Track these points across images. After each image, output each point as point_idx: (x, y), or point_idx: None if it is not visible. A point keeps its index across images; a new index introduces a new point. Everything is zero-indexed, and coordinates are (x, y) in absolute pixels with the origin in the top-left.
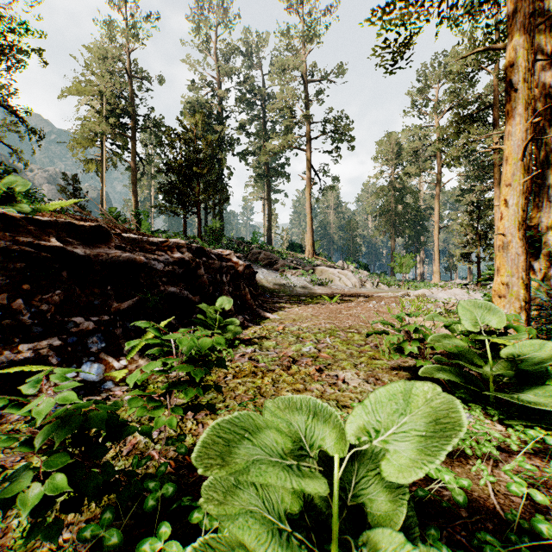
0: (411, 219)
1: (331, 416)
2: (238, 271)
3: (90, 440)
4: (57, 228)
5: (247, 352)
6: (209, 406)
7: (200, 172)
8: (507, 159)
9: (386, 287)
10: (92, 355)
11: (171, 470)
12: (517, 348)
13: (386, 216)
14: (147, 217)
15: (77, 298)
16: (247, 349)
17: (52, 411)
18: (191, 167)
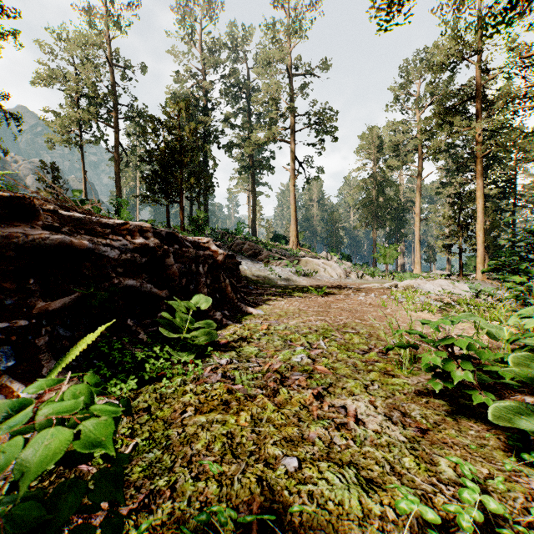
0: (393, 211)
1: None
2: (217, 260)
3: None
4: None
5: (222, 364)
6: None
7: (182, 159)
8: None
9: (371, 278)
10: None
11: None
12: None
13: (368, 208)
14: (126, 206)
15: None
16: (221, 359)
17: None
18: (173, 155)
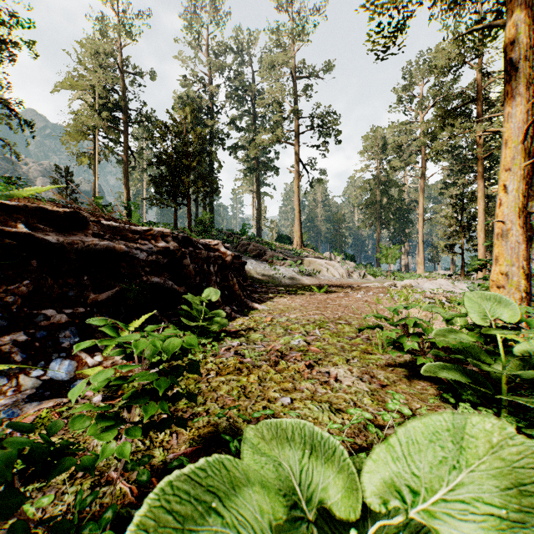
0: (396, 212)
1: (333, 454)
2: (226, 261)
3: (2, 484)
4: (27, 214)
5: (233, 345)
6: (178, 421)
7: (190, 164)
8: (506, 142)
9: (373, 278)
10: (63, 351)
11: (132, 499)
12: (532, 346)
13: (372, 208)
14: (137, 209)
15: (48, 289)
16: (233, 342)
17: (9, 417)
18: (181, 159)
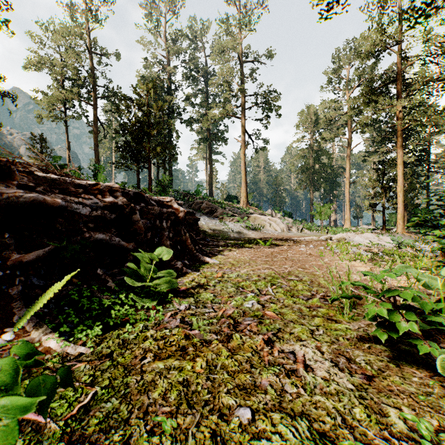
0: (327, 176)
1: None
2: (179, 217)
3: None
4: None
5: (181, 309)
6: None
7: (150, 131)
8: None
9: (309, 232)
10: None
11: None
12: None
13: (306, 173)
14: (102, 171)
15: None
16: (180, 305)
17: None
18: (142, 128)
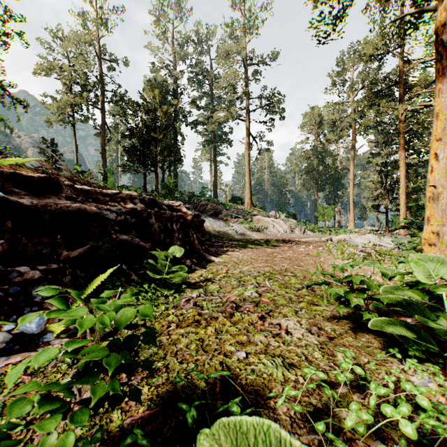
0: (331, 177)
1: None
2: (187, 220)
3: None
4: (3, 179)
5: (193, 297)
6: (133, 393)
7: (157, 136)
8: (437, 115)
9: (312, 233)
10: (36, 305)
11: None
12: None
13: (310, 174)
14: (112, 174)
15: (23, 248)
16: (192, 294)
17: None
18: (150, 133)
